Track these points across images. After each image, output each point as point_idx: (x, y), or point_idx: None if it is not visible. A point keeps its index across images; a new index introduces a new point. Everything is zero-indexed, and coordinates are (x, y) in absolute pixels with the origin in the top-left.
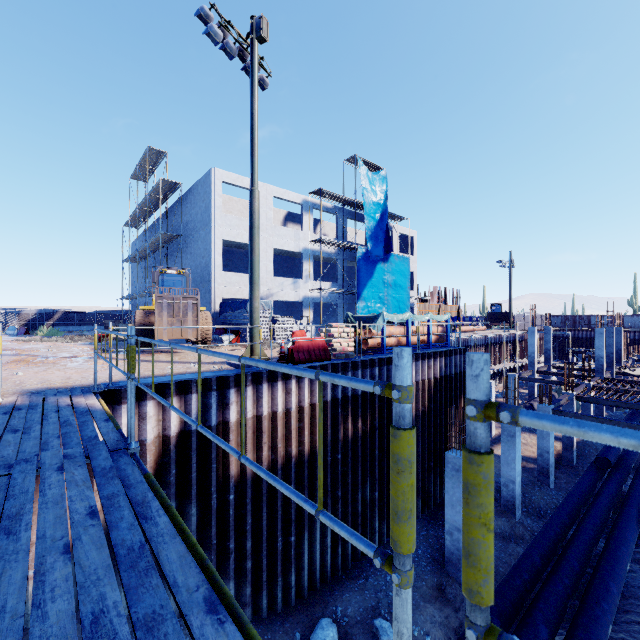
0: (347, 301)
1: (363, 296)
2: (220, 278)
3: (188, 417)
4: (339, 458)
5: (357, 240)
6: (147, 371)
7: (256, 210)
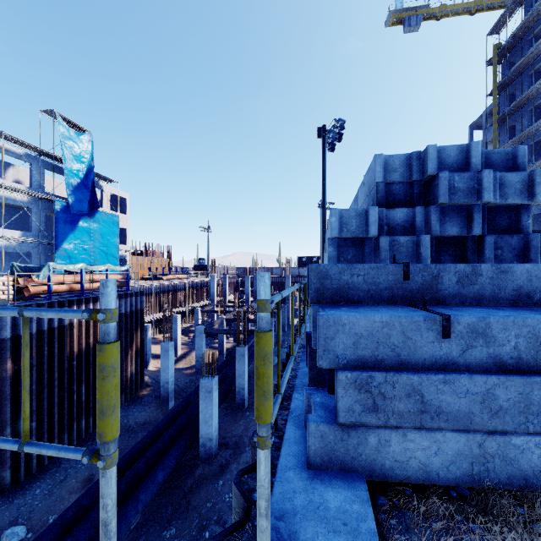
0: (45, 251)
1: (64, 247)
2: None
3: None
4: None
5: (64, 192)
6: None
7: None
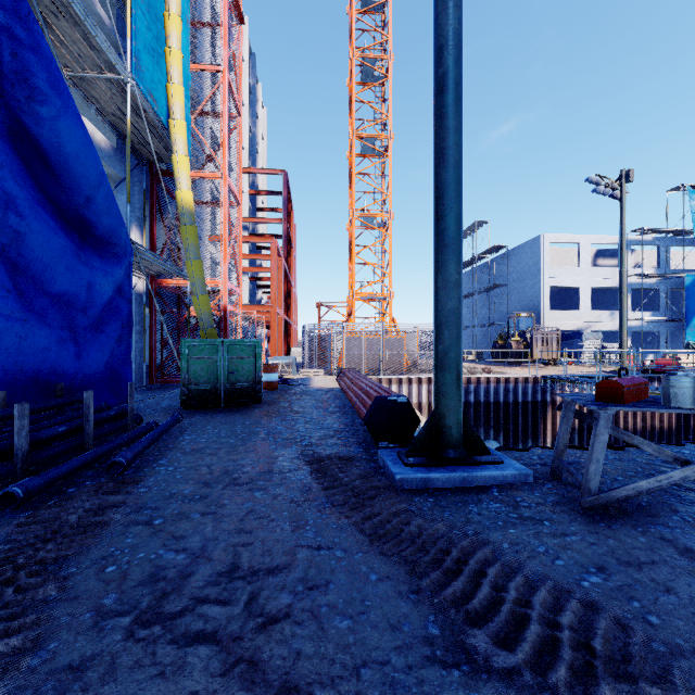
0: (670, 328)
1: (693, 323)
2: (547, 316)
3: (686, 367)
4: (690, 438)
5: (680, 262)
6: (561, 373)
7: (624, 283)
